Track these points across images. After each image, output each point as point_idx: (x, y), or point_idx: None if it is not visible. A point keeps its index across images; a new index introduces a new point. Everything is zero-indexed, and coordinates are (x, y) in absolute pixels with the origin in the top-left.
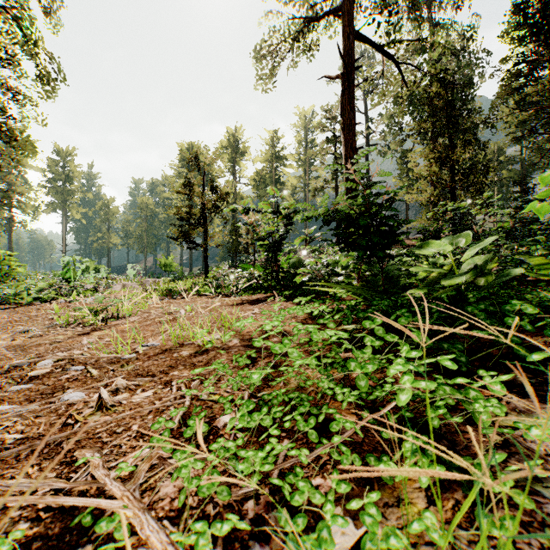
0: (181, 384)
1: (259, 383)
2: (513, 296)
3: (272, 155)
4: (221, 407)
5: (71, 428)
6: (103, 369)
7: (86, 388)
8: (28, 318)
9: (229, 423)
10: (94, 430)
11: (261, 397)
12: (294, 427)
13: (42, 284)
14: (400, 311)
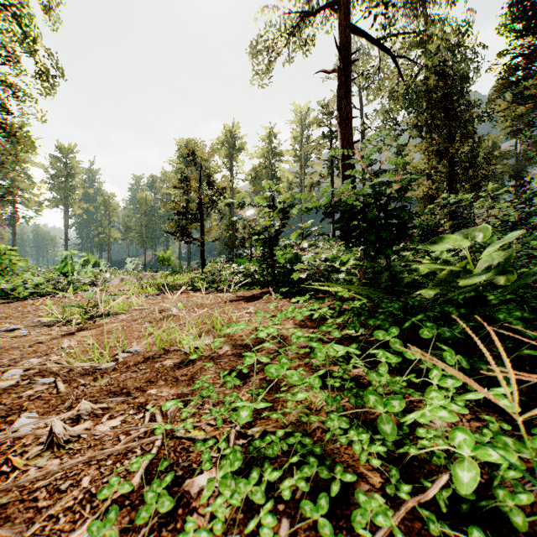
0: (156, 410)
1: (249, 419)
2: (536, 297)
3: (269, 151)
4: (200, 451)
5: (6, 478)
6: (73, 383)
7: (46, 411)
8: (19, 314)
9: (206, 487)
10: (34, 483)
11: (251, 443)
12: (295, 493)
13: (39, 279)
14: (415, 317)
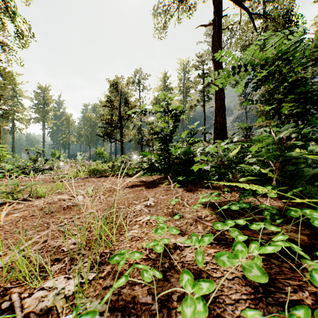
0: None
1: None
2: None
3: (164, 87)
4: None
5: None
6: None
7: None
8: None
9: None
10: None
11: None
12: None
13: (9, 166)
14: None
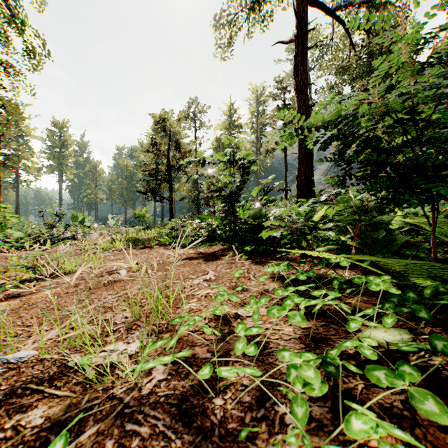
0: None
1: None
2: None
3: (230, 124)
4: None
5: None
6: None
7: None
8: None
9: None
10: None
11: None
12: None
13: (18, 234)
14: None
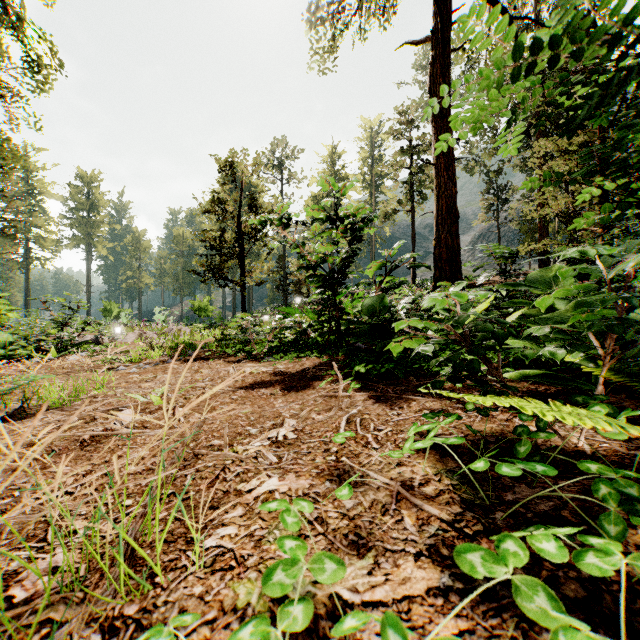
0: None
1: None
2: None
3: (331, 175)
4: None
5: None
6: None
7: None
8: None
9: None
10: None
11: None
12: None
13: (6, 336)
14: None
